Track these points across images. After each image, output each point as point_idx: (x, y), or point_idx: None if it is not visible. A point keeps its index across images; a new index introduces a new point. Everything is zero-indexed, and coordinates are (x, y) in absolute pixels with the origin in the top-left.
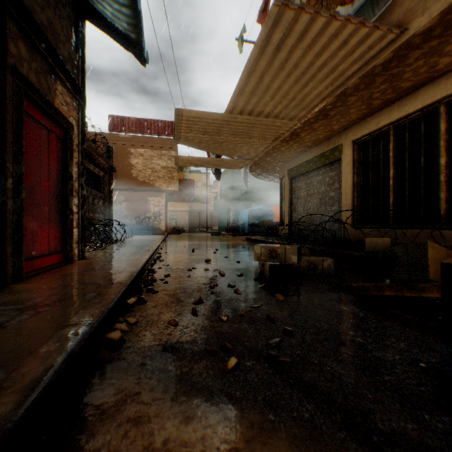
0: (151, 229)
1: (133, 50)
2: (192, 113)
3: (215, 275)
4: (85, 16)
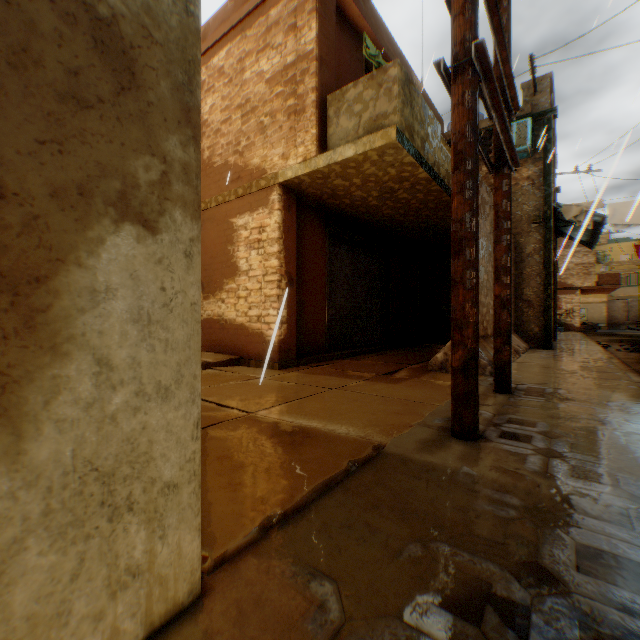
0: (562, 326)
1: (583, 243)
2: (619, 261)
3: (635, 347)
4: (558, 235)
